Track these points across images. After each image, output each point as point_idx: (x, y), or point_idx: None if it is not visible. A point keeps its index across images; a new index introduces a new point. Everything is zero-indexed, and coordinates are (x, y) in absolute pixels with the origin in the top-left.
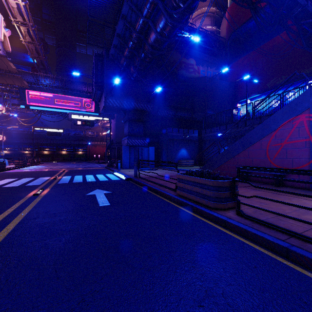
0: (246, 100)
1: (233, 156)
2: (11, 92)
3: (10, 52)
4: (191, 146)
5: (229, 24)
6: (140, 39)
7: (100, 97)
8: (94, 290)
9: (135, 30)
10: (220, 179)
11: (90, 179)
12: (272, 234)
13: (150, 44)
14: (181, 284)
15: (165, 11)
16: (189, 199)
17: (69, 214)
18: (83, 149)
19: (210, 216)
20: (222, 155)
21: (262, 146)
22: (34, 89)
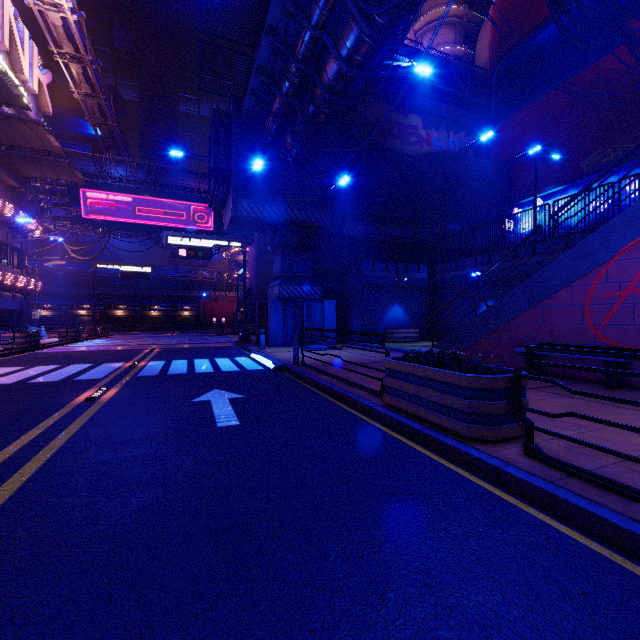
0: (535, 198)
1: (508, 320)
2: (54, 194)
3: (53, 117)
4: (414, 300)
5: (499, 31)
6: (305, 76)
7: (224, 199)
8: (189, 639)
9: (294, 56)
10: (485, 373)
11: (202, 367)
12: (618, 507)
13: (327, 85)
14: (400, 634)
15: (359, 12)
16: (412, 416)
17: (152, 443)
18: (191, 306)
19: (463, 457)
20: (482, 319)
21: (575, 298)
22: (97, 188)
